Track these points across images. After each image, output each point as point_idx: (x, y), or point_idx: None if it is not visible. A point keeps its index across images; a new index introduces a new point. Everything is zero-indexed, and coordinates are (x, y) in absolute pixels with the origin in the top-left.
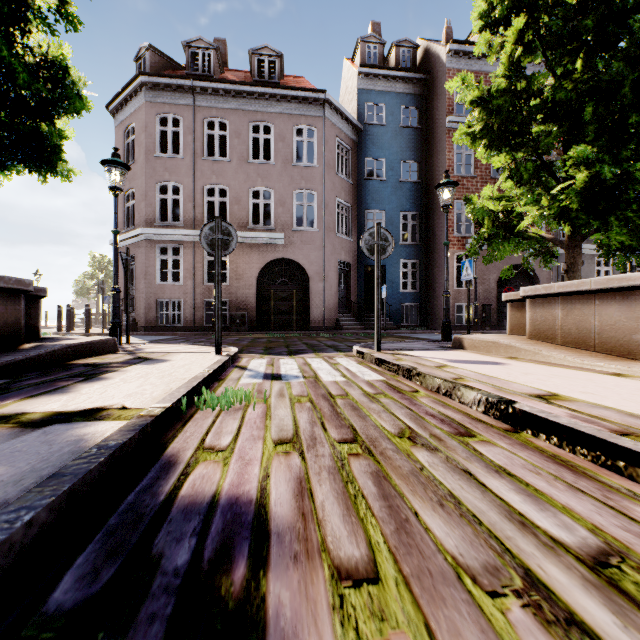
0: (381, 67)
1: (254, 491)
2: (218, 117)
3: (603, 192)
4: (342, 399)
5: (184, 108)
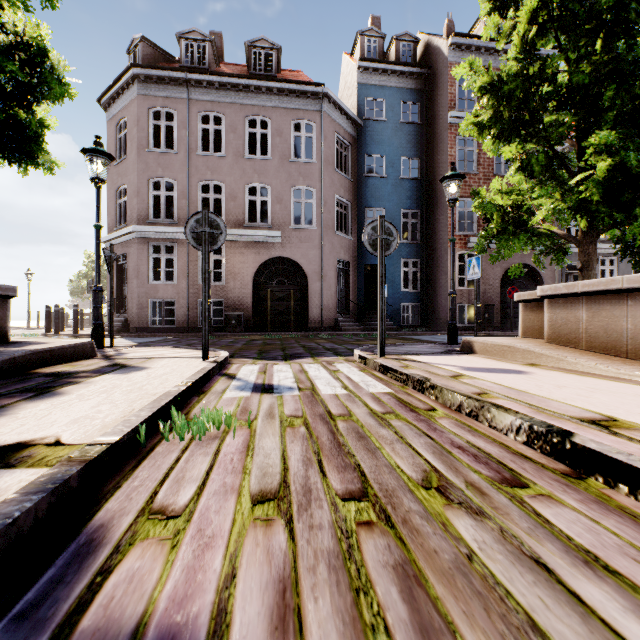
0: (381, 61)
1: (205, 617)
2: (213, 111)
3: (627, 182)
4: (344, 421)
5: (178, 101)
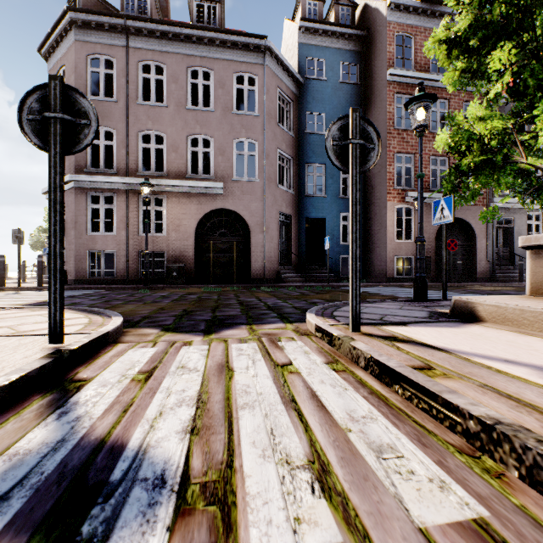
0: (322, 21)
1: None
2: (154, 60)
3: None
4: None
5: (117, 49)
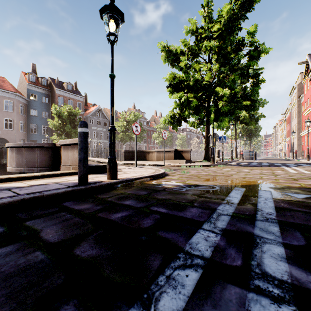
0: (36, 85)
1: None
2: None
3: None
4: None
5: None
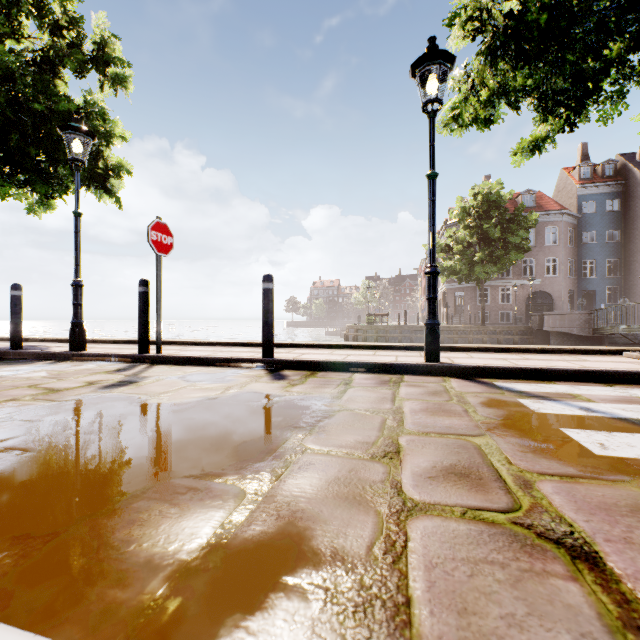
0: (593, 183)
1: None
2: None
3: None
4: None
5: None
